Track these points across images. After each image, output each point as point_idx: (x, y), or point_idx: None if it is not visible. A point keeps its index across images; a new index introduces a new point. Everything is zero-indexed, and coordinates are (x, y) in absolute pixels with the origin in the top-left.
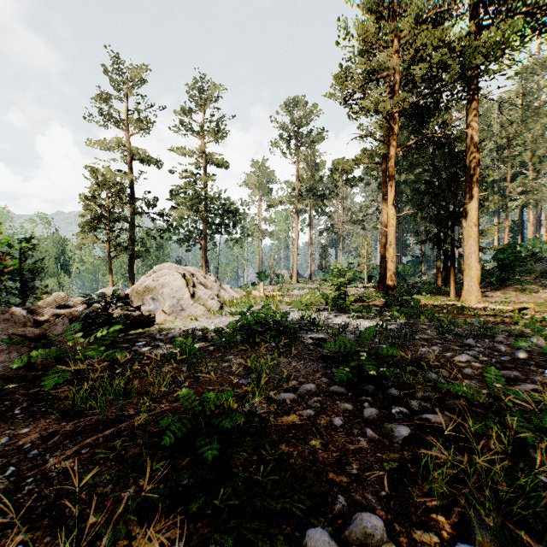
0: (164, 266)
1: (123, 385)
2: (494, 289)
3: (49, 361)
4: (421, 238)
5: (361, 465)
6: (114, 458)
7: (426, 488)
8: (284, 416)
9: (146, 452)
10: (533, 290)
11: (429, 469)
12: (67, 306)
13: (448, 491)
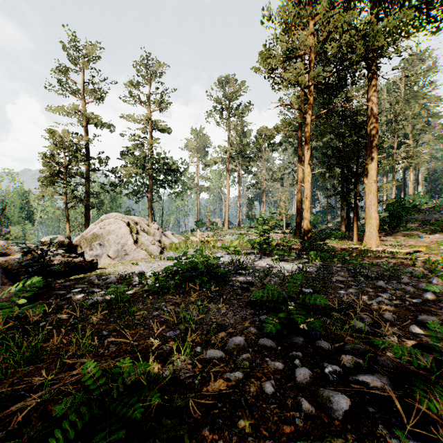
0: (110, 215)
1: (39, 343)
2: (387, 234)
3: None
4: (327, 193)
5: None
6: None
7: None
8: (209, 382)
9: None
10: (418, 235)
11: None
12: (5, 254)
13: None
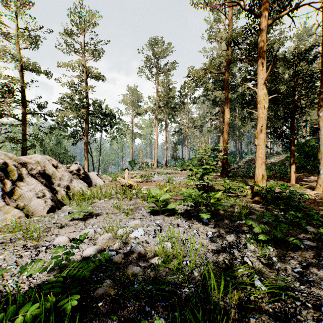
0: None
1: None
2: (312, 174)
3: None
4: (236, 139)
5: None
6: None
7: None
8: None
9: None
10: None
11: None
12: None
13: None
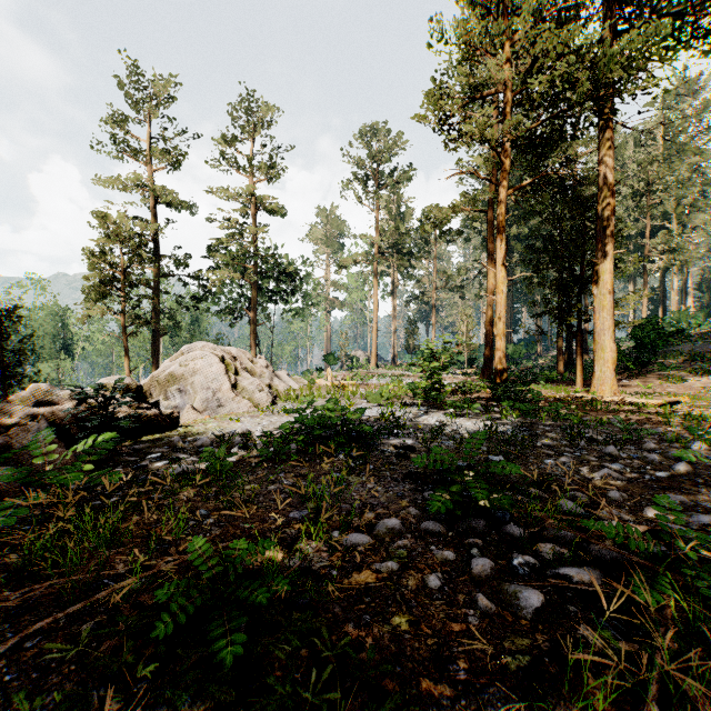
0: (196, 346)
1: (115, 523)
2: (632, 376)
3: (13, 485)
4: (537, 310)
5: (471, 661)
6: (76, 657)
7: (578, 705)
8: (353, 573)
9: (128, 647)
10: (682, 377)
11: (578, 667)
12: (50, 403)
13: (613, 710)
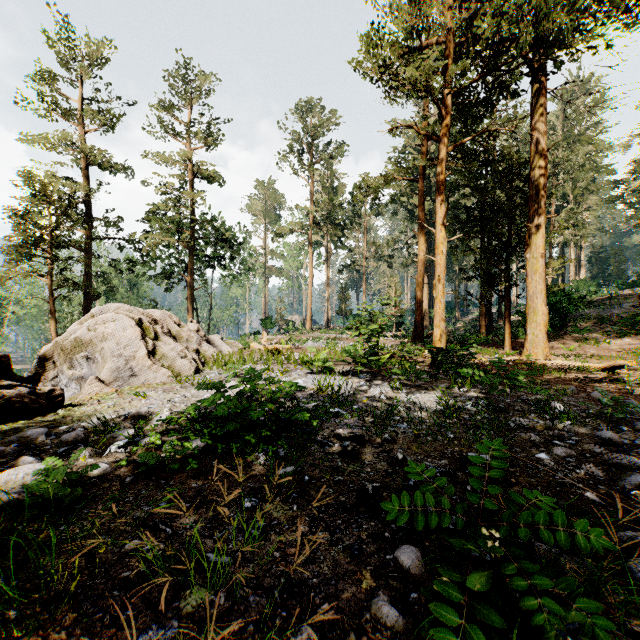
0: (109, 307)
1: None
2: (550, 338)
3: None
4: (455, 279)
5: None
6: None
7: None
8: None
9: None
10: (598, 339)
11: None
12: None
13: None
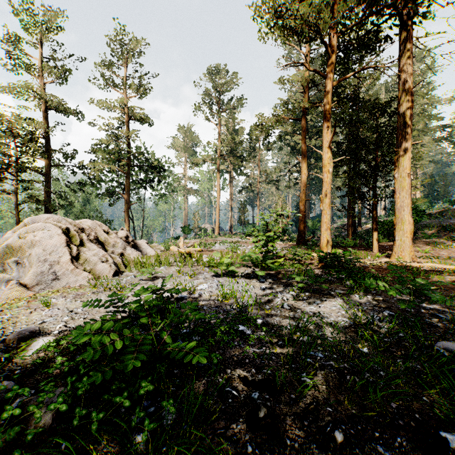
0: (40, 217)
1: None
2: None
3: None
4: None
5: None
6: None
7: None
8: None
9: None
10: (445, 243)
11: None
12: None
13: None
